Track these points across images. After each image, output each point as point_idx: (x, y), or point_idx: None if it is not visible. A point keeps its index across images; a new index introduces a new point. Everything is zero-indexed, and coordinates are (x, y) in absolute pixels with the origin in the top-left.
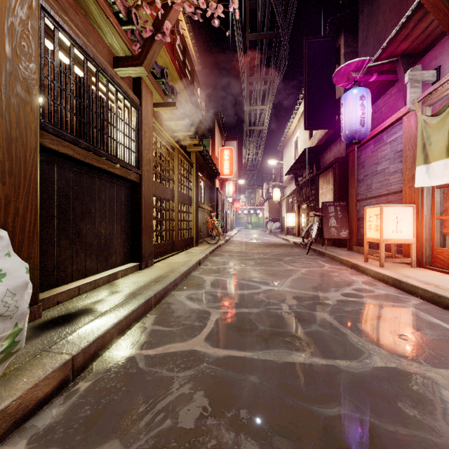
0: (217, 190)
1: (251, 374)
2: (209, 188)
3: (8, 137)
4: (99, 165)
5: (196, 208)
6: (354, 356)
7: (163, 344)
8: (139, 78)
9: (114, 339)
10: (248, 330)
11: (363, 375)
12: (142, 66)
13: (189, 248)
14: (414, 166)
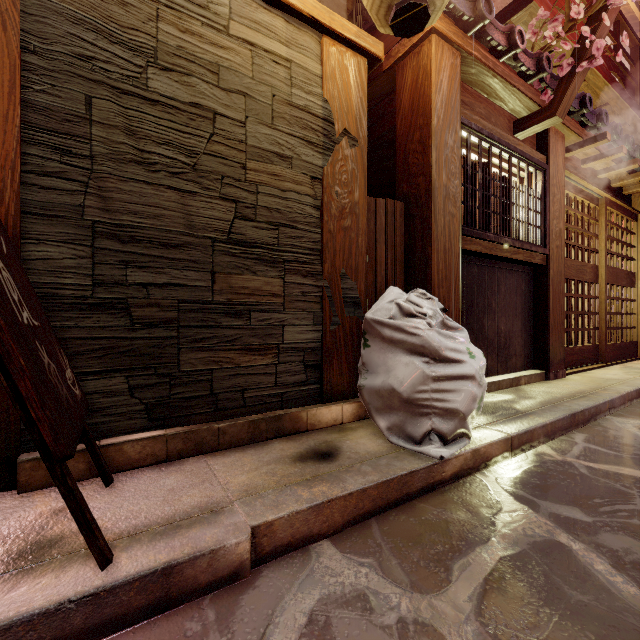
0: None
1: None
2: None
3: (444, 249)
4: (502, 254)
5: None
6: None
7: (608, 463)
8: (546, 128)
9: (540, 440)
10: None
11: None
12: (555, 116)
13: (629, 360)
14: None
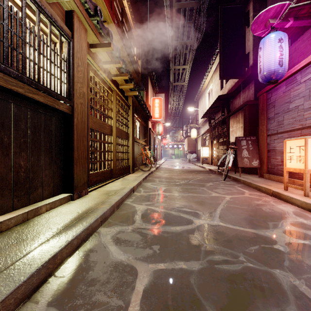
0: (149, 129)
1: None
2: (143, 127)
3: None
4: (8, 86)
5: (133, 142)
6: None
7: None
8: (72, 11)
9: None
10: None
11: None
12: None
13: (126, 174)
14: None
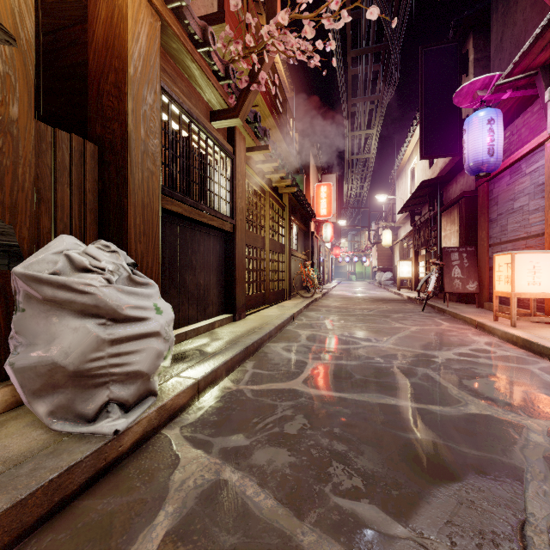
0: (312, 234)
1: (345, 408)
2: (303, 232)
3: (142, 204)
4: (200, 219)
5: (289, 257)
6: (449, 403)
7: (265, 383)
8: (233, 127)
9: (223, 375)
10: (344, 377)
11: (452, 417)
12: (238, 118)
13: (281, 301)
14: None
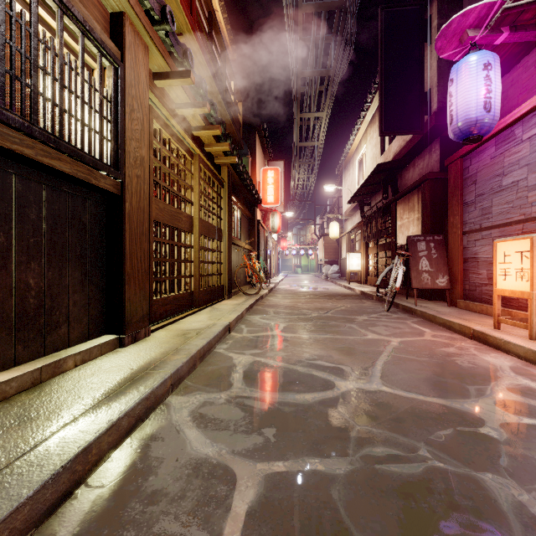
0: (258, 223)
1: None
2: (247, 219)
3: None
4: (6, 143)
5: (229, 245)
6: None
7: None
8: (121, 14)
9: None
10: None
11: None
12: None
13: (218, 301)
14: None
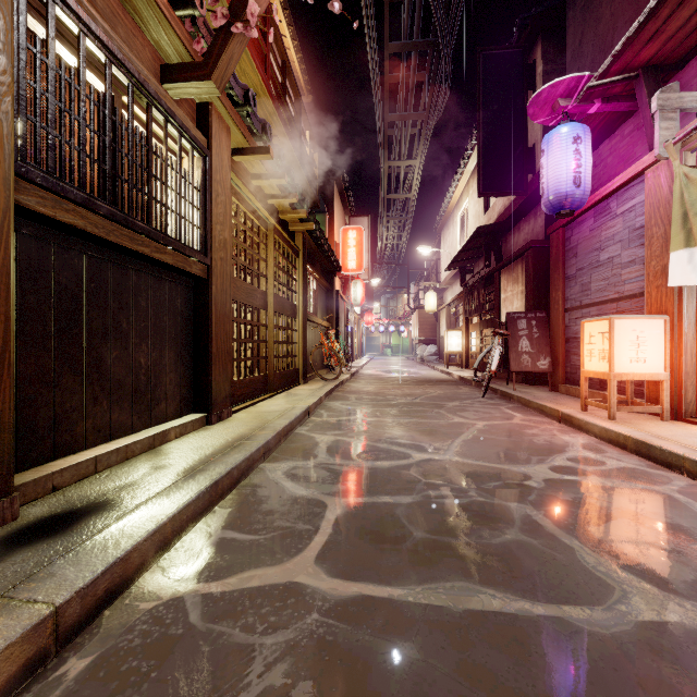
0: (337, 294)
1: (404, 638)
2: (325, 291)
3: None
4: (134, 246)
5: (304, 323)
6: (596, 596)
7: (238, 571)
8: (208, 104)
9: (149, 560)
10: (394, 539)
11: (620, 642)
12: (211, 81)
13: (293, 386)
14: (667, 252)
